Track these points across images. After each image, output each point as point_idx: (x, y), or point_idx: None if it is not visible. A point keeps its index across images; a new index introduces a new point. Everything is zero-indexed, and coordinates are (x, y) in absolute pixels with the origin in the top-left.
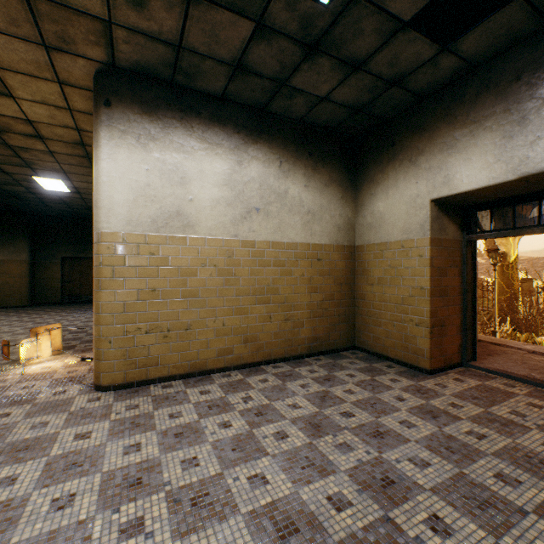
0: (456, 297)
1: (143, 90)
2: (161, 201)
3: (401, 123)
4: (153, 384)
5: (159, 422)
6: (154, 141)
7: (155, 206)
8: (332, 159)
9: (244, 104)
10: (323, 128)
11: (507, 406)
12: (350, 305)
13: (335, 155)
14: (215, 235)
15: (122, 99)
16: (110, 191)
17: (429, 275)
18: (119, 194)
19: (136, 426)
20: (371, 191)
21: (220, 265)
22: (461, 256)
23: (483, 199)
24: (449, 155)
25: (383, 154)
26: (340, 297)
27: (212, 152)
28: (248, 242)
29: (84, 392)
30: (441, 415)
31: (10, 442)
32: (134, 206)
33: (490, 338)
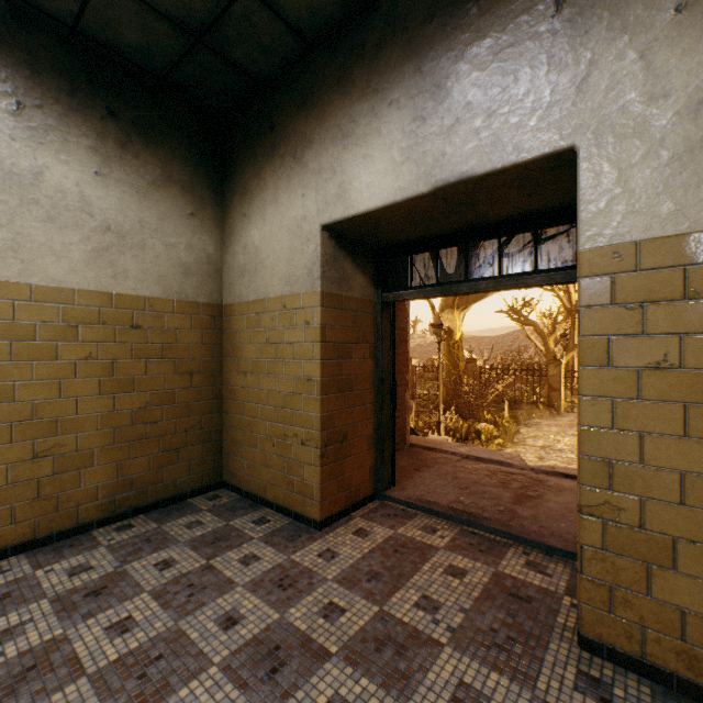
0: (368, 390)
1: None
2: None
3: (283, 91)
4: None
5: None
6: None
7: None
8: (171, 138)
9: None
10: (144, 69)
11: (418, 586)
12: (213, 410)
13: (177, 132)
14: None
15: None
16: None
17: (320, 357)
18: None
19: None
20: (244, 209)
21: None
22: (376, 326)
23: (399, 235)
24: (345, 147)
25: (260, 144)
26: (189, 397)
27: None
28: None
29: None
30: (293, 655)
31: None
32: None
33: (424, 441)
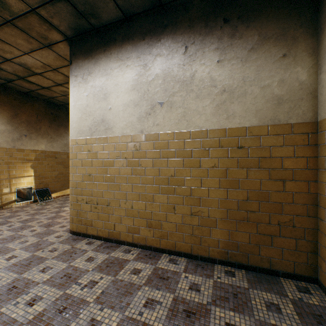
0: None
1: (85, 44)
2: (93, 114)
3: None
4: (89, 238)
5: (34, 269)
6: (90, 75)
7: (91, 118)
8: (265, 9)
9: (143, 10)
10: None
11: None
12: (304, 213)
13: (270, 1)
14: (126, 132)
15: (76, 56)
16: (71, 115)
17: None
18: (75, 115)
19: (26, 265)
20: None
21: (129, 157)
22: None
23: None
24: None
25: None
26: (281, 198)
27: (123, 67)
28: (152, 135)
29: (67, 230)
30: None
31: (5, 246)
32: (81, 121)
33: None
